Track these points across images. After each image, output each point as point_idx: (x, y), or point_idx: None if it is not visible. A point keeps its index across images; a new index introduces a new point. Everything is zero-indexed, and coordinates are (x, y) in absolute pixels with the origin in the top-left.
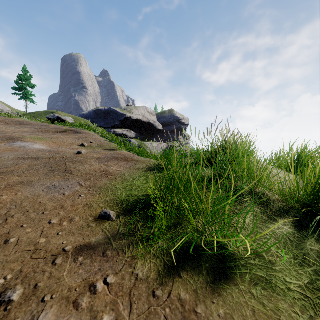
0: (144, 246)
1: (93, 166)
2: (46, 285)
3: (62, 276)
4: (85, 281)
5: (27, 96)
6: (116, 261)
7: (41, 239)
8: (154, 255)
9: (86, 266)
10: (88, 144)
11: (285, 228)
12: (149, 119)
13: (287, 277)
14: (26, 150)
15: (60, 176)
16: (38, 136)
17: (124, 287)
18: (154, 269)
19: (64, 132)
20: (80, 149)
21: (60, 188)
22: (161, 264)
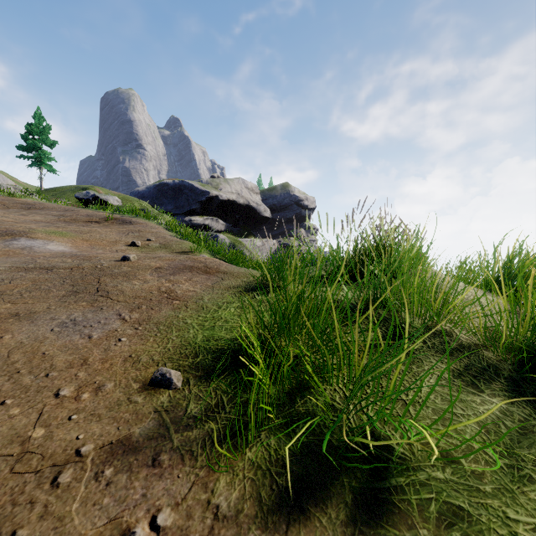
0: (233, 442)
1: (147, 282)
2: (34, 534)
3: (67, 513)
4: (114, 522)
5: (43, 160)
6: (178, 477)
7: (36, 429)
8: (252, 462)
9: (117, 488)
10: (143, 243)
11: (494, 401)
12: (248, 200)
13: (509, 508)
14: (34, 253)
15: (87, 301)
16: (57, 229)
17: (190, 535)
18: (250, 494)
19: (104, 222)
20: (129, 251)
21: (84, 325)
22: (265, 481)
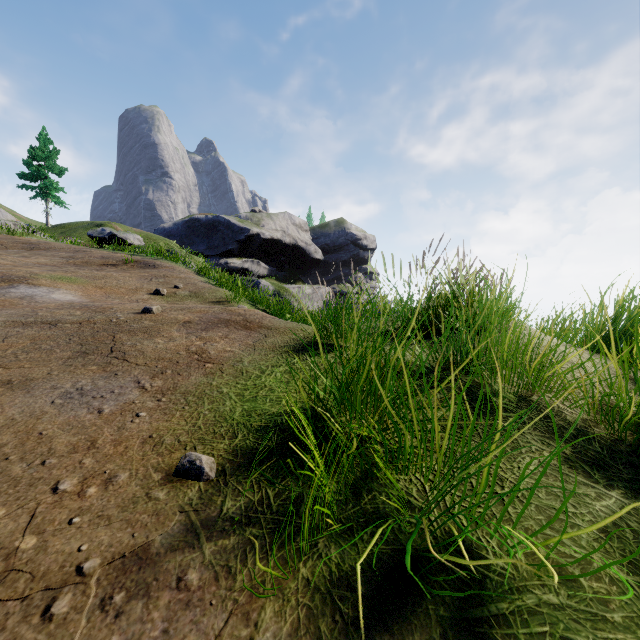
0: (283, 553)
1: (173, 340)
2: None
3: None
4: None
5: (49, 191)
6: (210, 604)
7: (25, 538)
8: (308, 582)
9: (130, 621)
10: (169, 291)
11: (613, 495)
12: (296, 239)
13: None
14: (35, 304)
15: (98, 365)
16: (64, 274)
17: None
18: (306, 628)
19: (122, 266)
20: (152, 300)
21: (93, 396)
22: (325, 609)
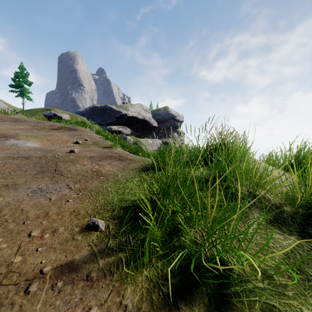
0: (136, 264)
1: (85, 165)
2: None
3: (34, 310)
4: None
5: (24, 93)
6: (102, 287)
7: (16, 257)
8: (147, 277)
9: (65, 294)
10: (82, 142)
11: (292, 238)
12: (144, 116)
13: (303, 306)
14: (18, 148)
15: (49, 177)
16: (32, 134)
17: None
18: (146, 298)
19: (60, 129)
20: (74, 146)
21: (46, 192)
22: (155, 289)
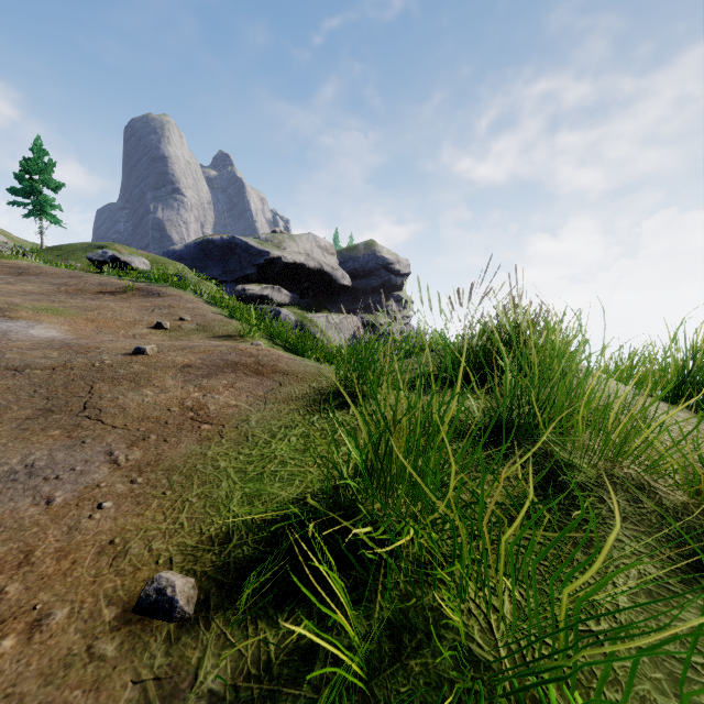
0: None
1: (166, 391)
2: None
3: None
4: None
5: (44, 208)
6: None
7: None
8: None
9: None
10: (173, 324)
11: None
12: (321, 263)
13: None
14: (6, 342)
15: (63, 428)
16: (51, 305)
17: None
18: None
19: (121, 294)
20: (151, 336)
21: (44, 477)
22: None
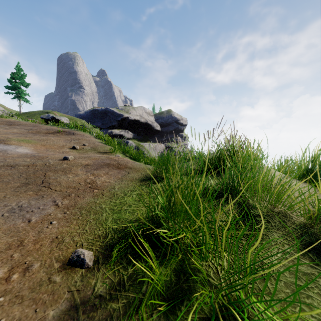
0: None
1: (78, 176)
2: None
3: None
4: None
5: (21, 95)
6: None
7: None
8: None
9: None
10: (80, 147)
11: None
12: (147, 120)
13: None
14: (6, 154)
15: (33, 191)
16: (25, 138)
17: None
18: None
19: (56, 133)
20: (70, 152)
21: (27, 211)
22: None
